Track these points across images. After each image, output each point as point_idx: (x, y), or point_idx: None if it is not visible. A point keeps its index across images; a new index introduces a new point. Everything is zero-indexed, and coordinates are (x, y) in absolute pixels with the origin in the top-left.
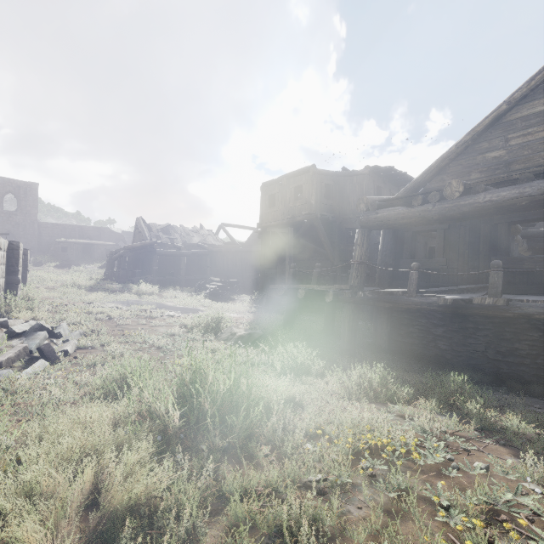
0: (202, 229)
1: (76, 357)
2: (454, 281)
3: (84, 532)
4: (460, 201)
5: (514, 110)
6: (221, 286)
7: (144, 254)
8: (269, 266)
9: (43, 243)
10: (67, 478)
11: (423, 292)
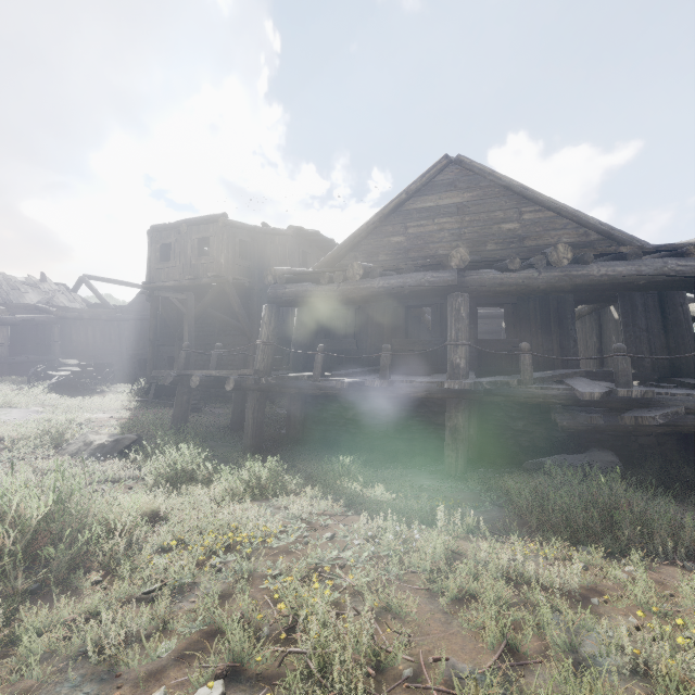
0: (46, 282)
1: None
2: (363, 363)
3: None
4: (360, 284)
5: (412, 201)
6: (79, 372)
7: None
8: (163, 342)
9: None
10: None
11: (329, 376)
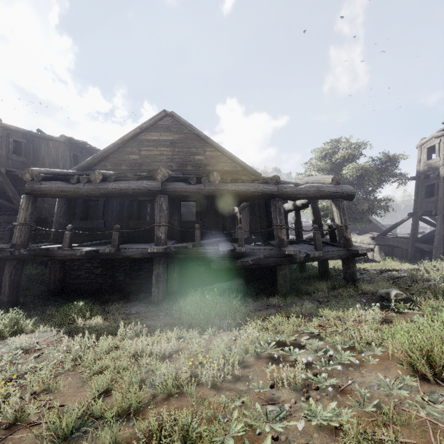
0: None
1: None
2: (109, 236)
3: None
4: (100, 185)
5: (143, 134)
6: None
7: None
8: None
9: None
10: None
11: (76, 246)
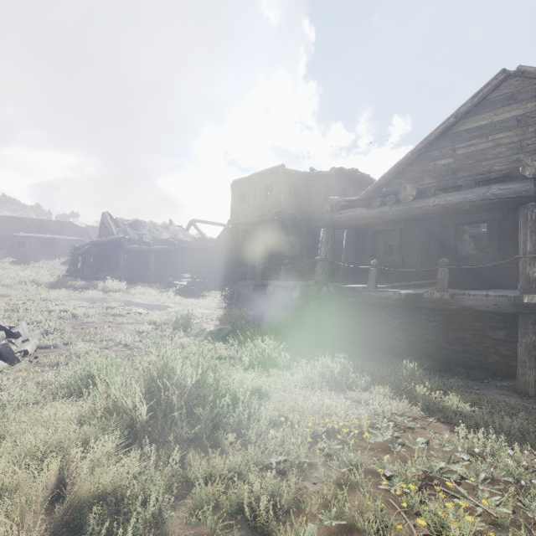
0: (172, 225)
1: (36, 357)
2: (409, 277)
3: (50, 524)
4: (413, 204)
5: (460, 123)
6: (191, 282)
7: (110, 250)
8: (239, 262)
9: None
10: (32, 473)
11: (381, 288)
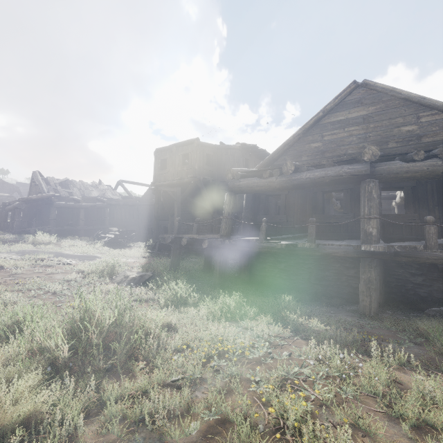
0: (101, 185)
1: None
2: (291, 231)
3: None
4: (292, 177)
5: (327, 117)
6: (118, 235)
7: (41, 206)
8: (161, 218)
9: None
10: None
11: (270, 239)
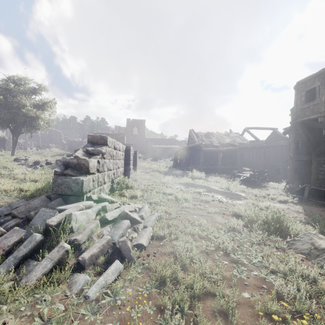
0: (231, 133)
1: (148, 255)
2: None
3: None
4: None
5: None
6: (253, 174)
7: (194, 152)
8: (298, 158)
9: (147, 148)
10: None
11: None
